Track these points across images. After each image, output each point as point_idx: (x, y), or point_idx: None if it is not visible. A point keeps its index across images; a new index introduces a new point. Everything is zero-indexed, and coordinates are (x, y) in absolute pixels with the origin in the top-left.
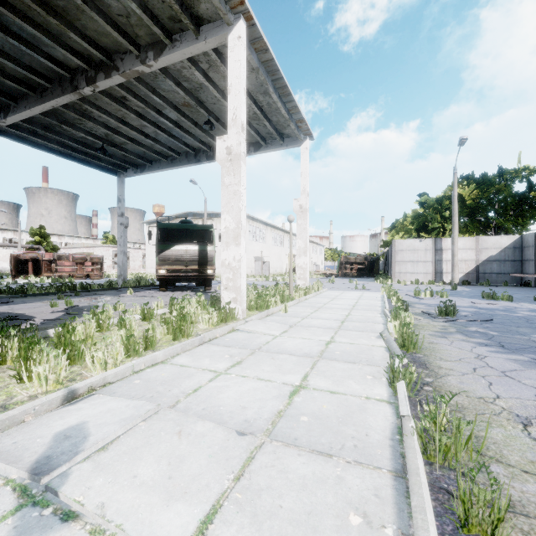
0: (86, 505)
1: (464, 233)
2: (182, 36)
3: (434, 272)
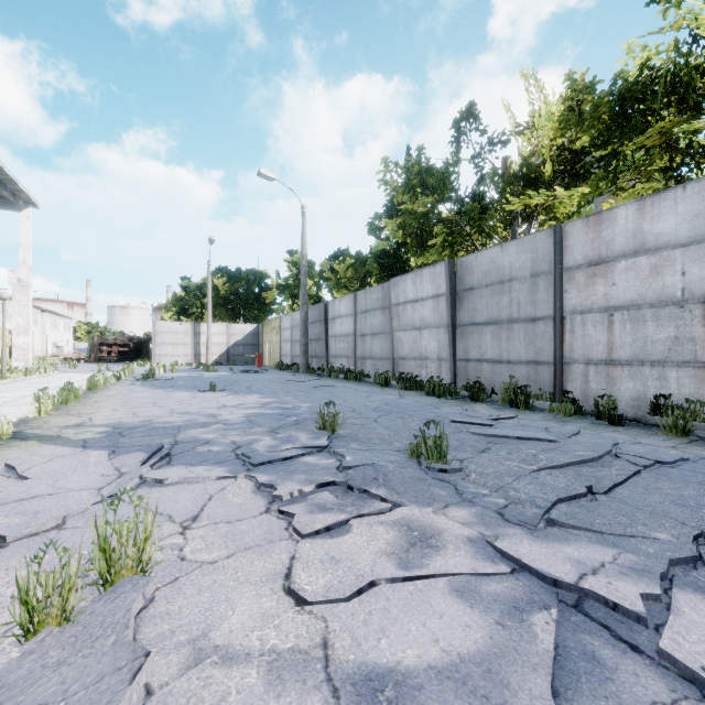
0: None
1: (225, 319)
2: None
3: (193, 354)
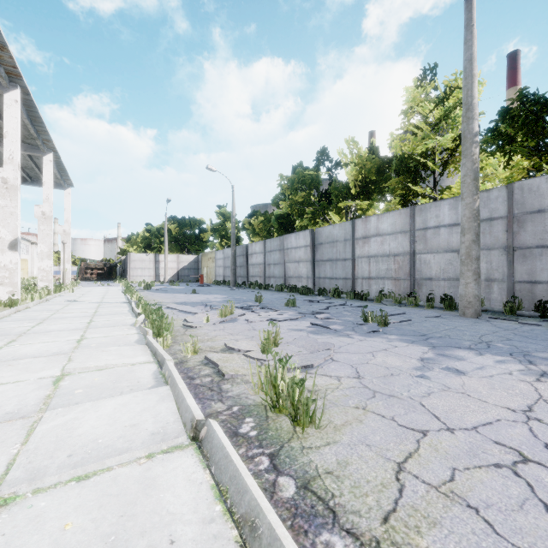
0: (84, 300)
1: (174, 251)
2: None
3: (155, 275)
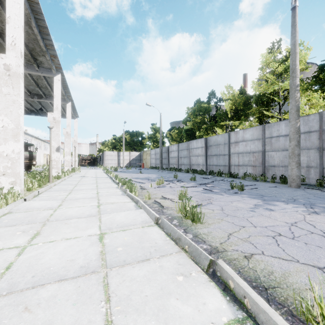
0: (88, 176)
1: (127, 150)
2: (50, 97)
3: (118, 163)
